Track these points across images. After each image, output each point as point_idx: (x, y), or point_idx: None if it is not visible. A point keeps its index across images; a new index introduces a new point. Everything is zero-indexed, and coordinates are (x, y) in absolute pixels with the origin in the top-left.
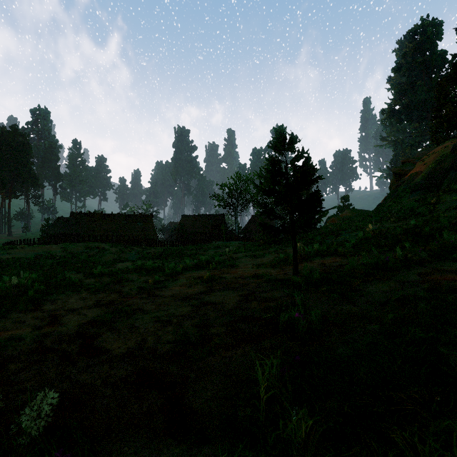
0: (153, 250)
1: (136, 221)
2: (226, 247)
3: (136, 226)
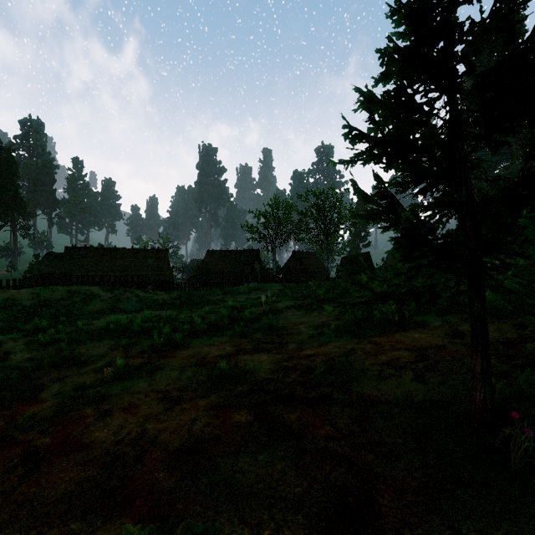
0: (161, 296)
1: (147, 257)
2: (262, 291)
3: (147, 264)
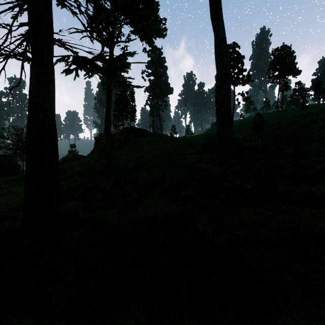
0: None
1: None
2: None
3: None
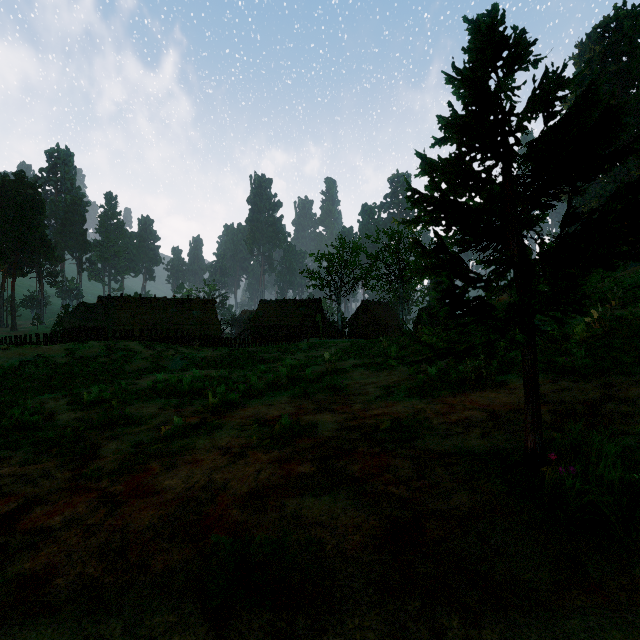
0: (209, 353)
1: (191, 308)
2: (325, 348)
3: (191, 316)
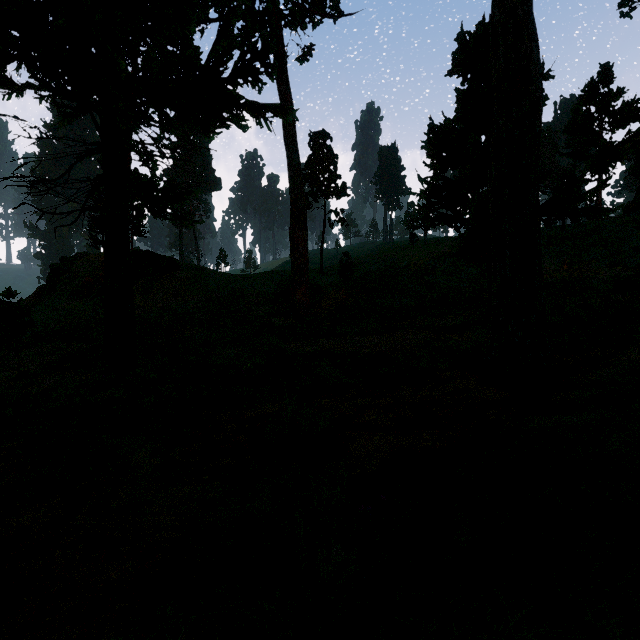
0: None
1: None
2: None
3: None
